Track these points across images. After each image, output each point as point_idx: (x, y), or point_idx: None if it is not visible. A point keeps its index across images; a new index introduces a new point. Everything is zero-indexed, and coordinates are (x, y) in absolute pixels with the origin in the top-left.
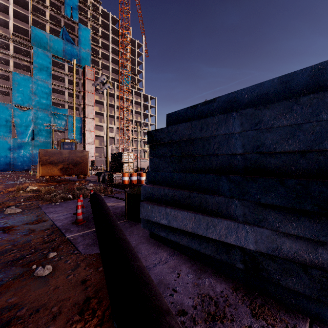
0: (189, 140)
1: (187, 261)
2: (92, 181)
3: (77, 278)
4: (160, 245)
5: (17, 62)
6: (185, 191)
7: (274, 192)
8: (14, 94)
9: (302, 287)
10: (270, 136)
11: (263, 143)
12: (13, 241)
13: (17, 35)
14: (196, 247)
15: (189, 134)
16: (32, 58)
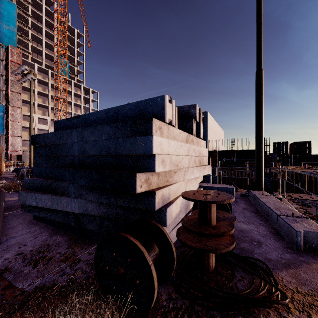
0: (55, 145)
1: (52, 229)
2: (9, 178)
3: None
4: (38, 223)
5: None
6: (48, 181)
7: (83, 178)
8: None
9: (94, 228)
10: (87, 145)
11: (85, 150)
12: None
13: None
14: (54, 218)
15: (55, 140)
16: None
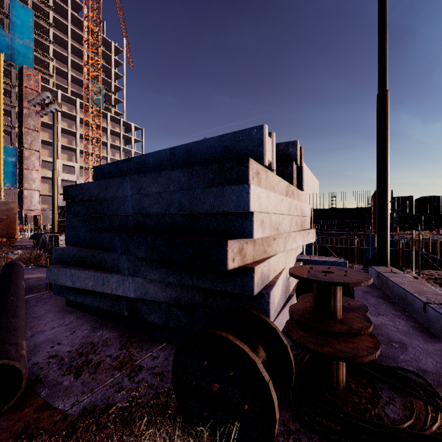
0: (99, 199)
1: (94, 320)
2: (25, 247)
3: None
4: (73, 311)
5: None
6: (89, 251)
7: (142, 247)
8: None
9: (158, 319)
10: (147, 200)
11: (144, 206)
12: None
13: None
14: (98, 305)
15: (98, 193)
16: None
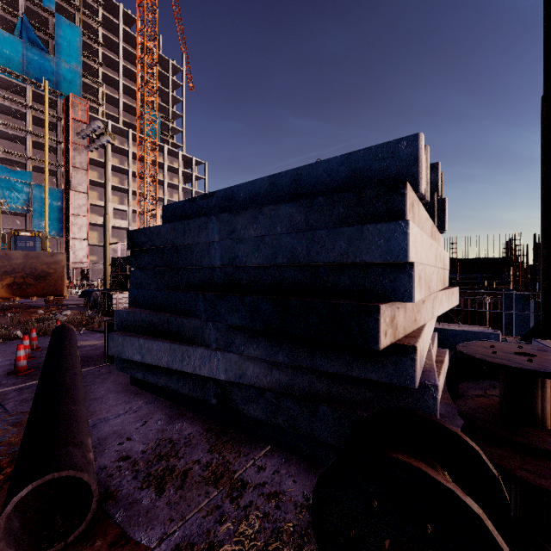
0: (173, 247)
1: (168, 407)
2: (74, 306)
3: None
4: (140, 393)
5: None
6: (163, 315)
7: (237, 311)
8: None
9: (260, 413)
10: (242, 247)
11: (237, 255)
12: None
13: None
14: (174, 387)
15: (173, 238)
16: None
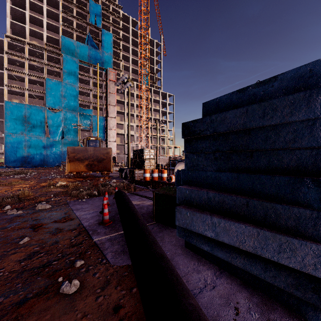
0: (243, 131)
1: (242, 287)
2: (115, 177)
3: (108, 302)
4: (200, 259)
5: (49, 69)
6: (240, 197)
7: None
8: (47, 97)
9: None
10: None
11: None
12: (41, 242)
13: (50, 45)
14: (258, 273)
15: (244, 122)
16: (61, 65)
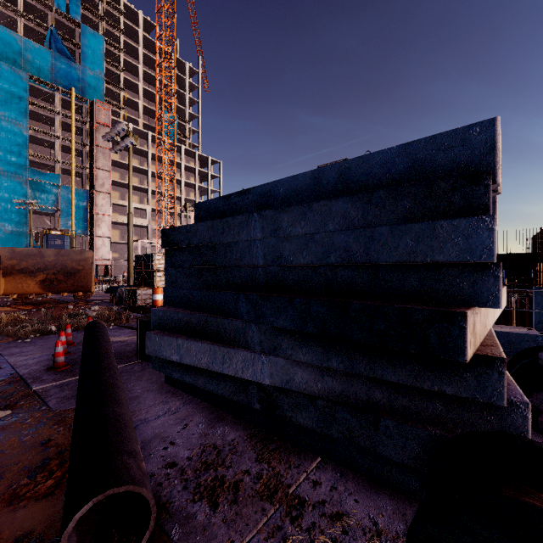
0: (211, 246)
1: (206, 409)
2: (101, 302)
3: (36, 439)
4: (176, 392)
5: None
6: (201, 315)
7: (285, 313)
8: None
9: (310, 422)
10: (288, 245)
11: (282, 254)
12: None
13: None
14: (214, 389)
15: (210, 237)
16: None
